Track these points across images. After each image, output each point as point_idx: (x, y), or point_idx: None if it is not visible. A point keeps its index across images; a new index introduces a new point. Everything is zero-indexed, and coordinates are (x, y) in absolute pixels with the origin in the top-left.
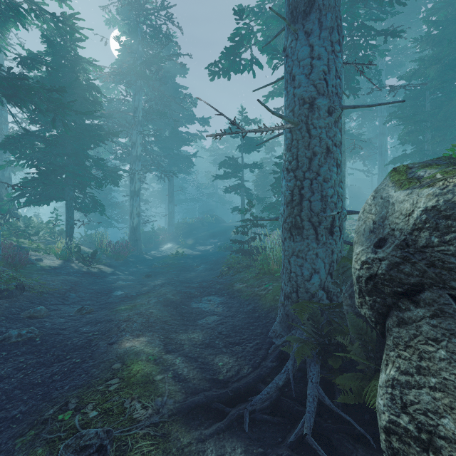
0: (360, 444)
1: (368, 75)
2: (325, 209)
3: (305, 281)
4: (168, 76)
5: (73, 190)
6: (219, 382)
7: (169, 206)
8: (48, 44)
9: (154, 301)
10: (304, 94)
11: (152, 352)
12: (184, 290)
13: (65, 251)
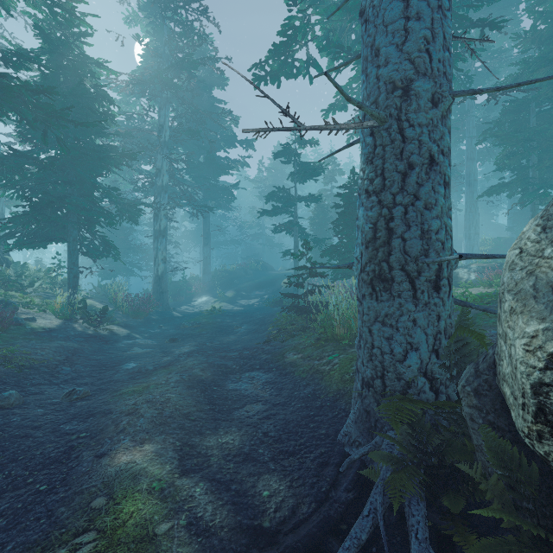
0: None
1: (455, 82)
2: (427, 251)
3: (396, 363)
4: (203, 87)
5: (78, 229)
6: (263, 533)
7: (205, 249)
8: (43, 38)
9: (176, 380)
10: (394, 75)
11: (159, 474)
12: (219, 362)
13: (66, 307)
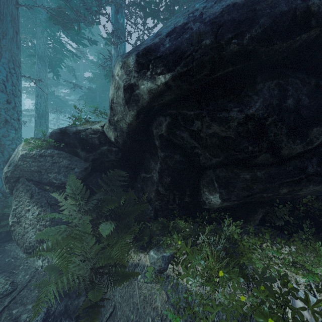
0: (7, 242)
1: (68, 67)
2: (5, 150)
3: None
4: None
5: None
6: None
7: None
8: None
9: None
10: None
11: None
12: None
13: None
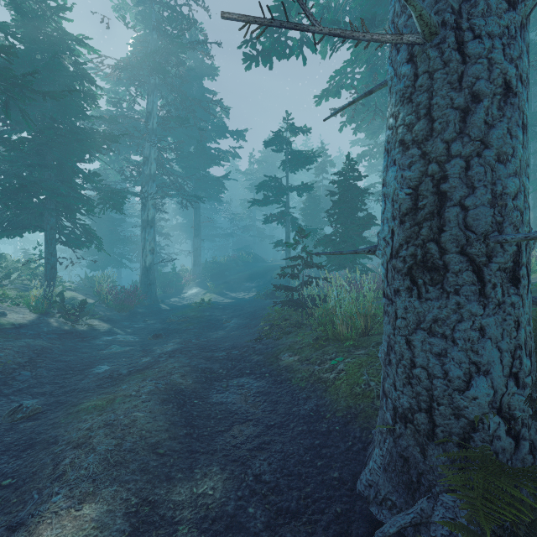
0: None
1: None
2: (500, 224)
3: (453, 392)
4: (193, 76)
5: (56, 216)
6: None
7: (195, 241)
8: (15, 8)
9: (149, 391)
10: None
11: None
12: (203, 365)
13: (41, 300)
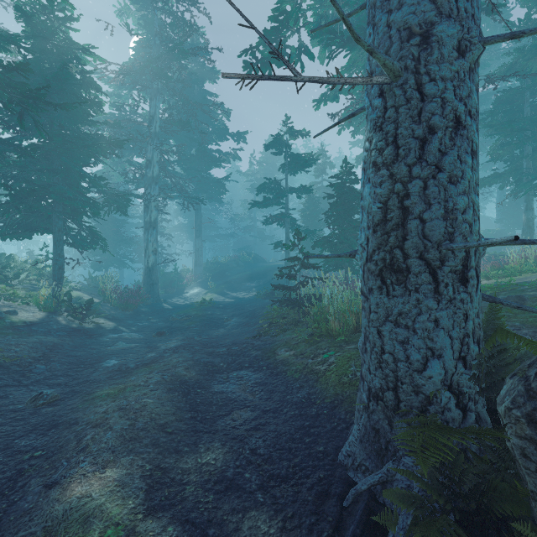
0: None
1: None
2: (452, 234)
3: (413, 372)
4: (194, 80)
5: (63, 219)
6: None
7: (196, 241)
8: (26, 21)
9: (156, 381)
10: (410, 18)
11: (117, 514)
12: (205, 359)
13: (50, 300)
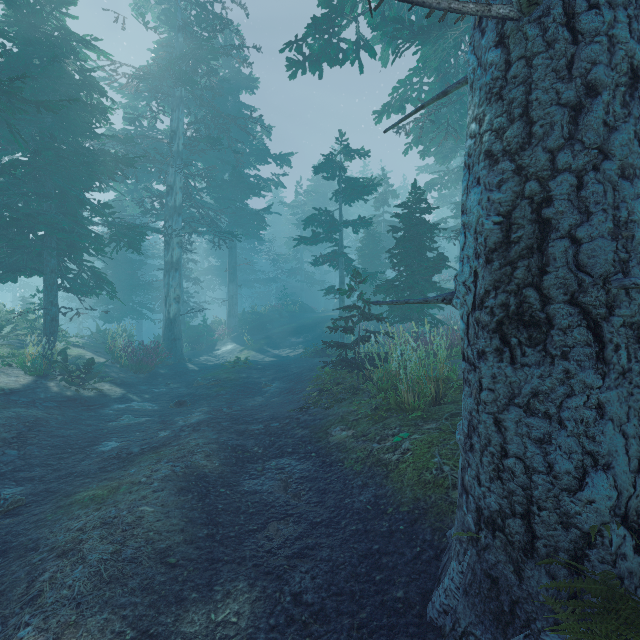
0: None
1: None
2: (626, 263)
3: (561, 493)
4: (227, 89)
5: (58, 257)
6: None
7: (230, 287)
8: (6, 1)
9: (163, 477)
10: None
11: None
12: (234, 441)
13: (38, 360)
